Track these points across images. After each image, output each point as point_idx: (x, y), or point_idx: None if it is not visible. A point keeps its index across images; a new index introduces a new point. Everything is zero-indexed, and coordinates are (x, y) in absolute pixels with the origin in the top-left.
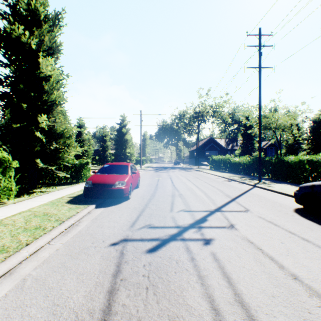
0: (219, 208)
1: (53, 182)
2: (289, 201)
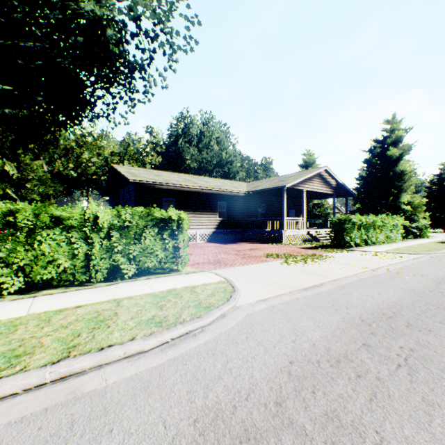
0: None
1: None
2: None
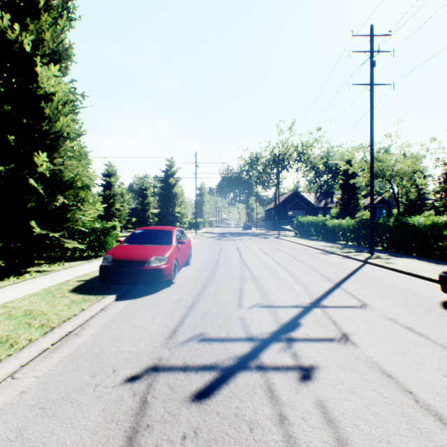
0: (318, 302)
1: (62, 255)
2: (427, 288)
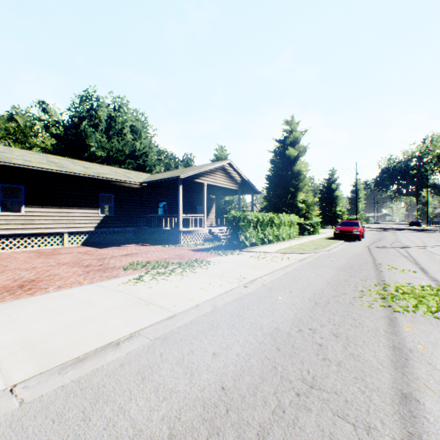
0: (425, 246)
1: None
2: None
